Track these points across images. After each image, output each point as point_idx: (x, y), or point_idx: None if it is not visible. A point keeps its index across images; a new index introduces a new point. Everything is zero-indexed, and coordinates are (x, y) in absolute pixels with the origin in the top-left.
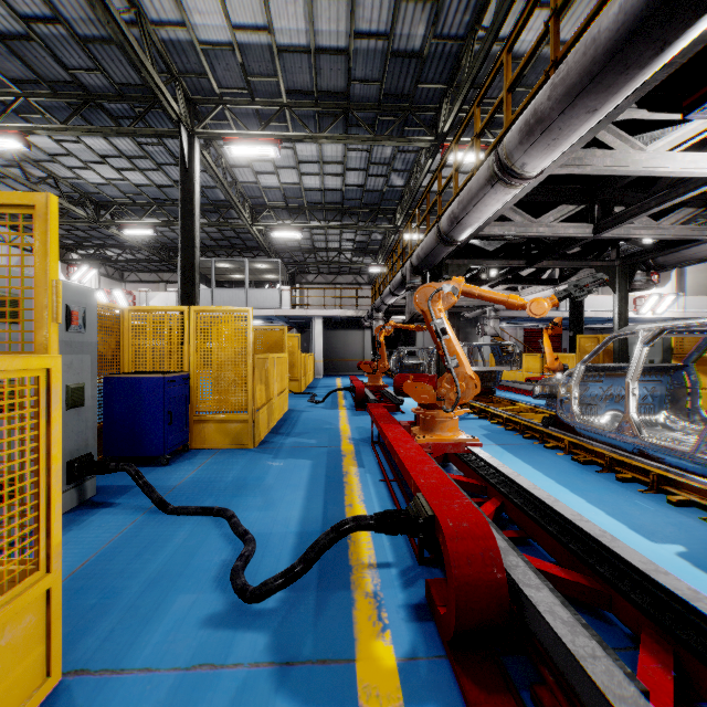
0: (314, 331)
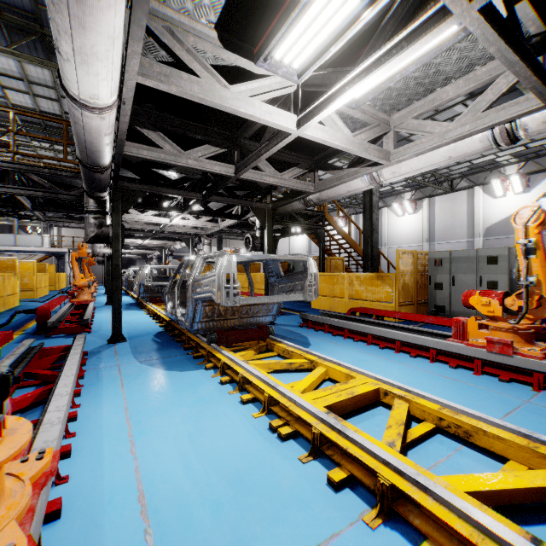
0: (67, 261)
